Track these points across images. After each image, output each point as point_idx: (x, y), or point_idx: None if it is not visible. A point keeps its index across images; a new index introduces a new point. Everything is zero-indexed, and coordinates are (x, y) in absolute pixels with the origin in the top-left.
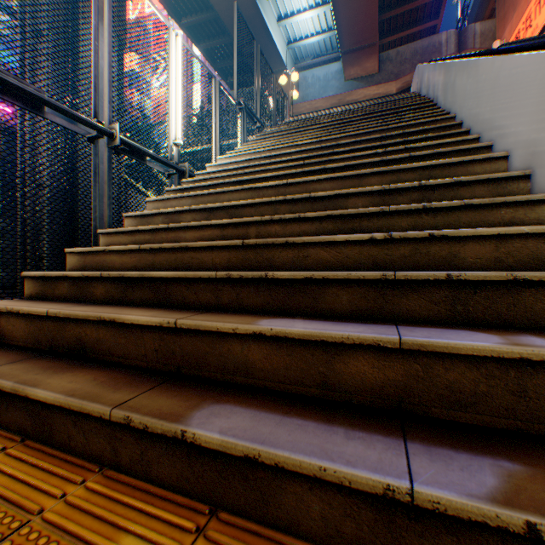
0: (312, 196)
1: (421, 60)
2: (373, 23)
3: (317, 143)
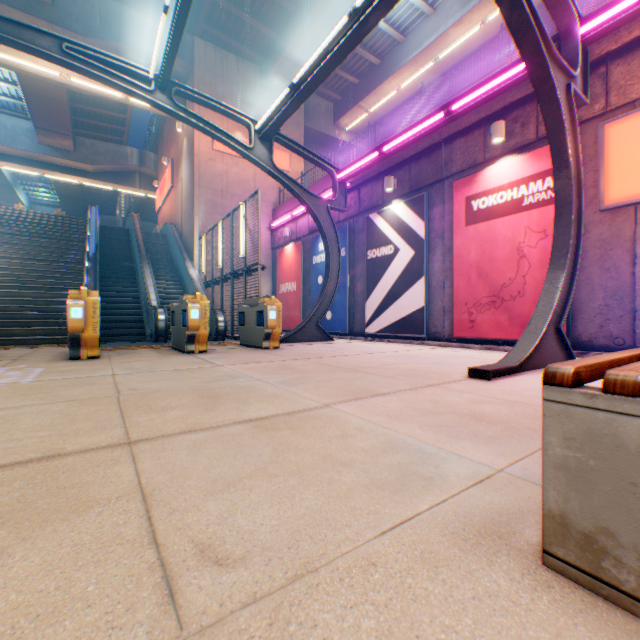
0: (27, 299)
1: (114, 159)
2: (68, 125)
3: (23, 263)
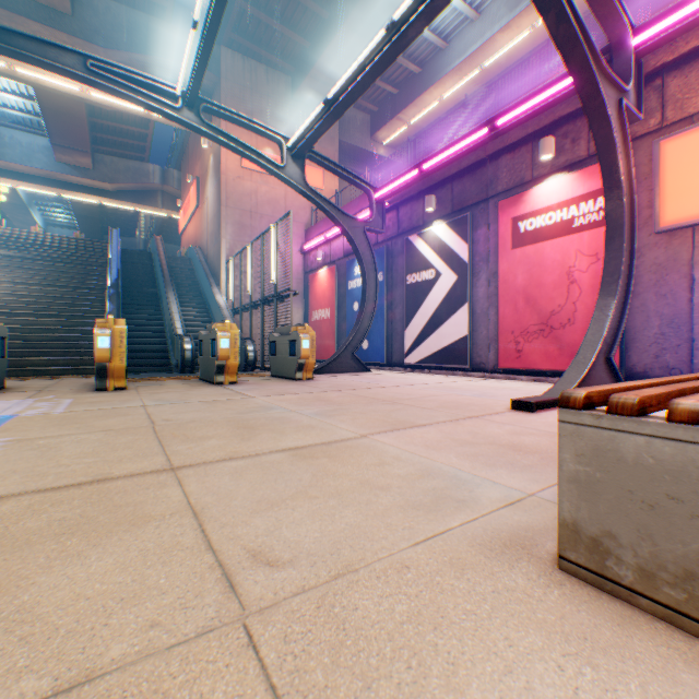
0: (48, 328)
1: (135, 177)
2: (87, 142)
3: (43, 289)
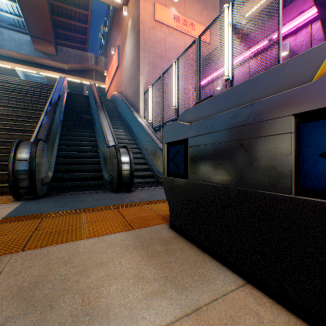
0: None
1: (80, 60)
2: (50, 32)
3: None
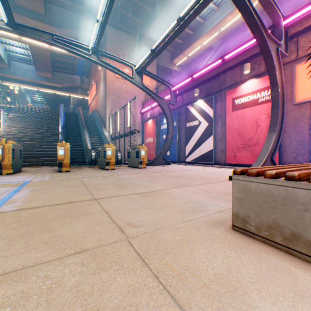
0: (36, 146)
1: (69, 81)
2: (50, 67)
3: (33, 130)
